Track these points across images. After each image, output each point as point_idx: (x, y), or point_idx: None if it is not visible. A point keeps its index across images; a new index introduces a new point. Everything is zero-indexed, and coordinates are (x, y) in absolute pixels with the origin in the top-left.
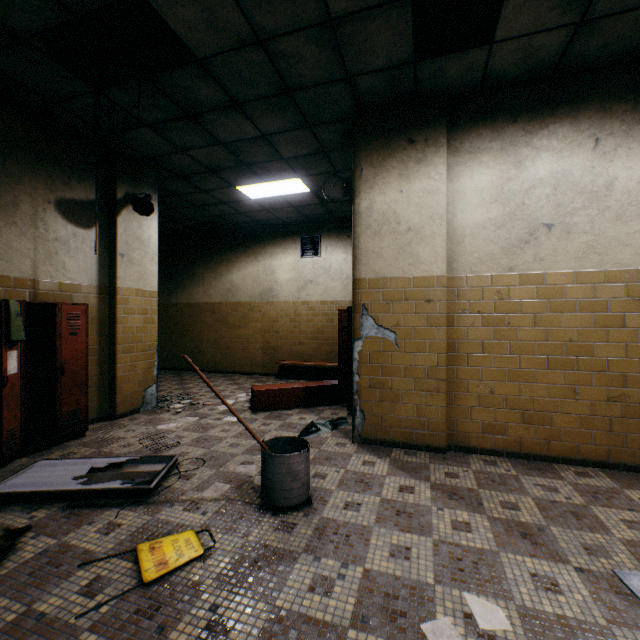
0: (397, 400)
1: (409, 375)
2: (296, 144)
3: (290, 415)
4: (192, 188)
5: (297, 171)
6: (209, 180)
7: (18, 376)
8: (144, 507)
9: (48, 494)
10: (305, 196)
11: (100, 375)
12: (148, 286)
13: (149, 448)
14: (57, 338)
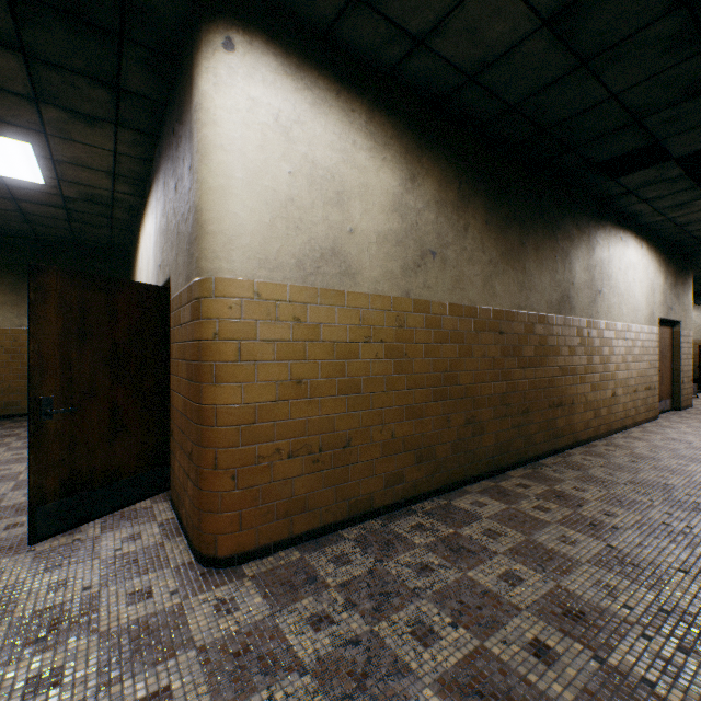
0: None
1: None
2: None
3: None
4: None
5: None
6: None
7: None
8: None
9: None
10: None
11: None
12: None
13: None
14: None
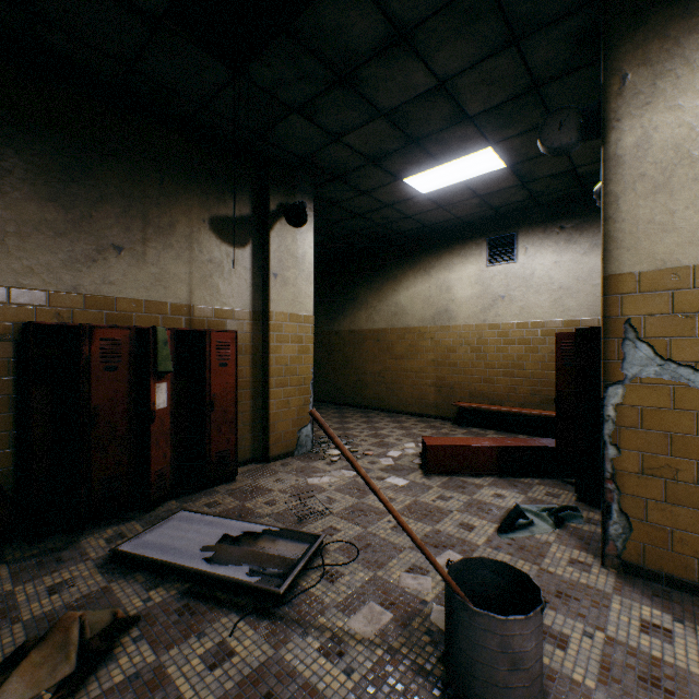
0: None
1: None
2: (490, 85)
3: (478, 487)
4: (351, 191)
5: (488, 135)
6: (369, 176)
7: (168, 411)
8: (268, 624)
9: (170, 567)
10: (496, 176)
11: (253, 411)
12: (302, 310)
13: (293, 512)
14: (206, 369)
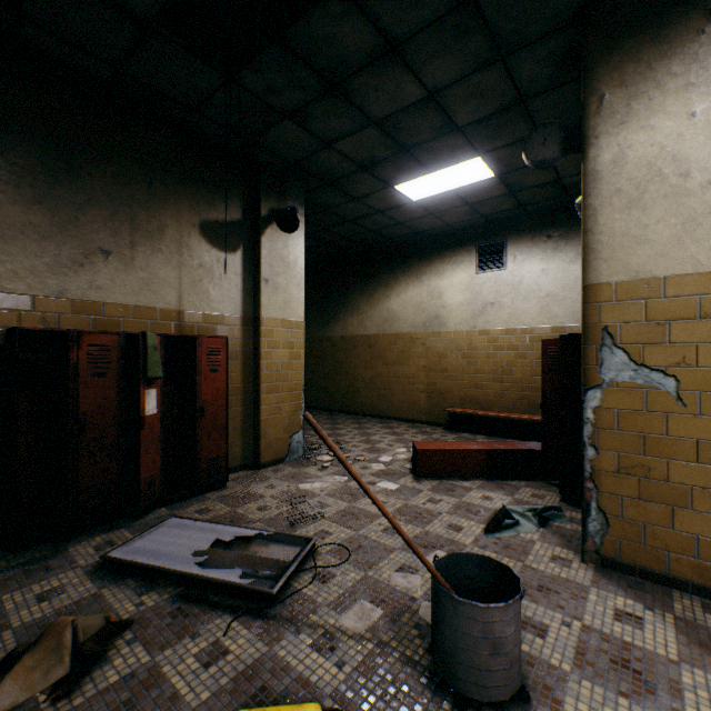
0: (681, 502)
1: (710, 459)
2: (478, 98)
3: (467, 490)
4: (342, 197)
5: (477, 146)
6: (361, 182)
7: (157, 417)
8: (262, 623)
9: (162, 572)
10: (486, 185)
11: (244, 417)
12: (294, 316)
13: (285, 517)
14: (197, 375)
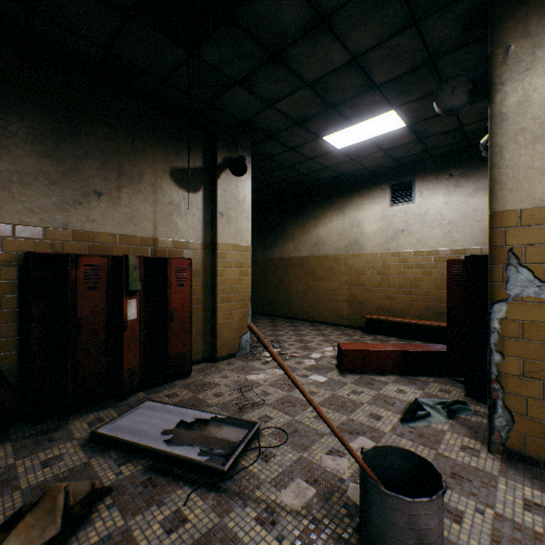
0: None
1: None
2: (394, 59)
3: (384, 383)
4: (281, 148)
5: (391, 101)
6: (296, 135)
7: (137, 321)
8: (215, 496)
9: (137, 447)
10: (398, 134)
11: (204, 321)
12: (243, 241)
13: (235, 402)
14: (167, 288)
